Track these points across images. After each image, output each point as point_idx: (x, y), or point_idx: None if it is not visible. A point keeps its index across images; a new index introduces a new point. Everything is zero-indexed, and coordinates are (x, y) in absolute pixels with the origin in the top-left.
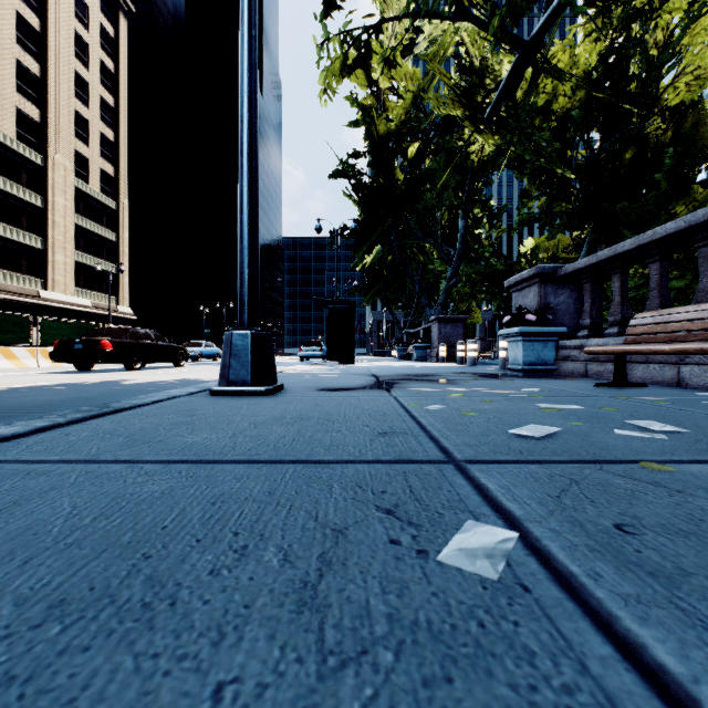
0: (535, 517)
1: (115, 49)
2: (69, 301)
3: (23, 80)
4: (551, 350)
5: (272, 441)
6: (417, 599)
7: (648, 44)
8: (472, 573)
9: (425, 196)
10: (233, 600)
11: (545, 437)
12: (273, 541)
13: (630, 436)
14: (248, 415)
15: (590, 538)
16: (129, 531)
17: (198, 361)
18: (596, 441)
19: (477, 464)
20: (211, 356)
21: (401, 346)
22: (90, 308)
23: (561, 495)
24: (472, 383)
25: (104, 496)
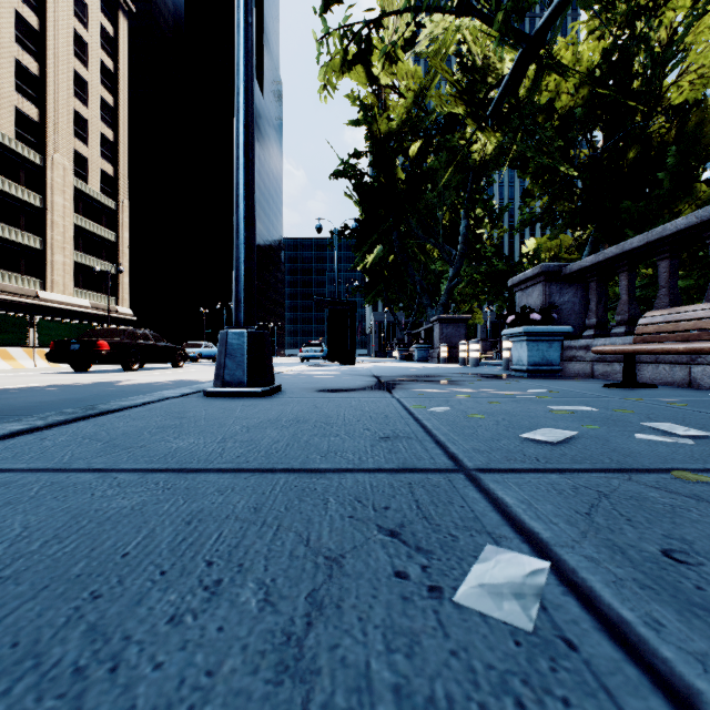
0: (566, 540)
1: (115, 48)
2: (68, 301)
3: (22, 79)
4: (556, 350)
5: (264, 447)
6: (432, 660)
7: (652, 42)
8: (500, 620)
9: (426, 195)
10: (194, 662)
11: (562, 442)
12: (254, 574)
13: (653, 441)
14: (241, 417)
15: (636, 569)
16: (82, 560)
17: (198, 362)
18: (618, 447)
19: (490, 473)
20: (211, 357)
21: (402, 347)
22: (89, 308)
23: (591, 511)
24: (476, 384)
25: (64, 513)
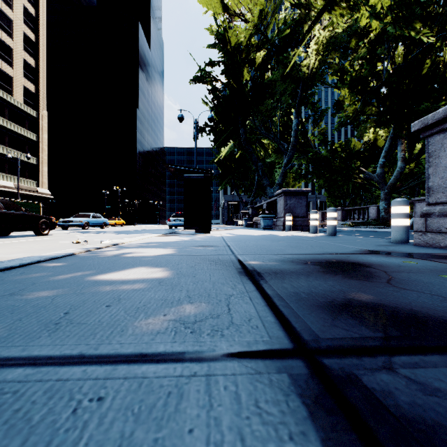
0: None
1: None
2: None
3: None
4: None
5: None
6: None
7: None
8: None
9: (266, 101)
10: None
11: None
12: None
13: None
14: None
15: None
16: None
17: (85, 229)
18: None
19: None
20: (98, 225)
21: (247, 217)
22: (13, 188)
23: None
24: None
25: None
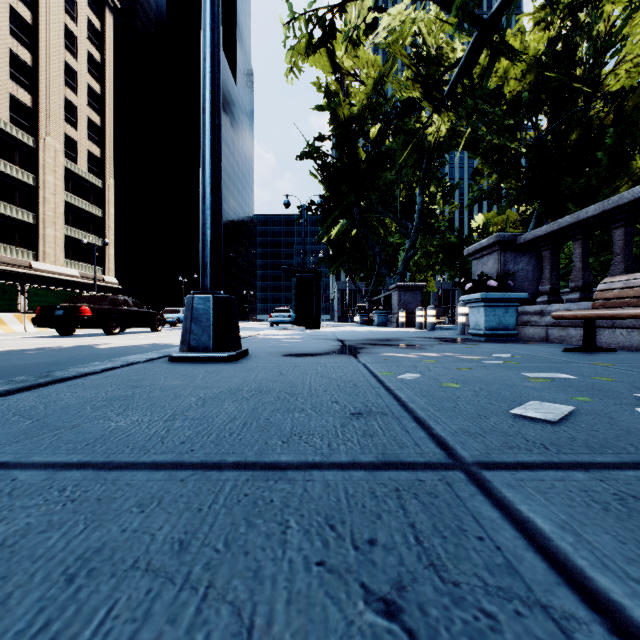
0: None
1: (101, 41)
2: (58, 271)
3: (16, 68)
4: (512, 315)
5: (217, 427)
6: None
7: (593, 32)
8: None
9: (385, 174)
10: None
11: (560, 420)
12: None
13: None
14: (200, 386)
15: None
16: None
17: (176, 326)
18: (630, 427)
19: (496, 470)
20: None
21: (363, 313)
22: (78, 277)
23: None
24: (438, 348)
25: None
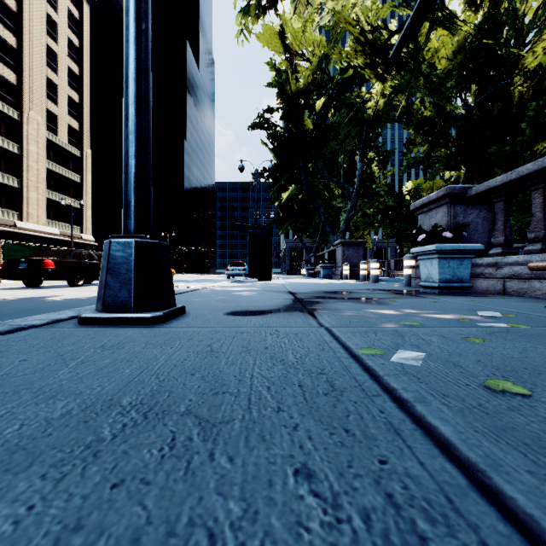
0: None
1: (80, 28)
2: (40, 230)
3: (2, 50)
4: (466, 267)
5: None
6: None
7: (519, 12)
8: None
9: (329, 143)
10: None
11: None
12: None
13: None
14: (45, 392)
15: None
16: None
17: None
18: None
19: None
20: None
21: (309, 266)
22: (58, 235)
23: None
24: (400, 302)
25: None
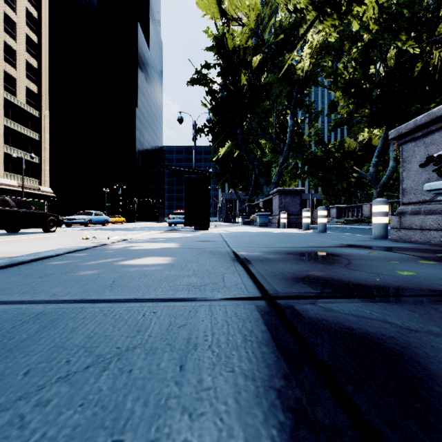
0: None
1: (38, 2)
2: None
3: None
4: None
5: None
6: None
7: None
8: None
9: (262, 103)
10: None
11: None
12: None
13: None
14: None
15: None
16: None
17: (88, 226)
18: None
19: None
20: (100, 222)
21: (244, 215)
22: (16, 187)
23: None
24: None
25: None
